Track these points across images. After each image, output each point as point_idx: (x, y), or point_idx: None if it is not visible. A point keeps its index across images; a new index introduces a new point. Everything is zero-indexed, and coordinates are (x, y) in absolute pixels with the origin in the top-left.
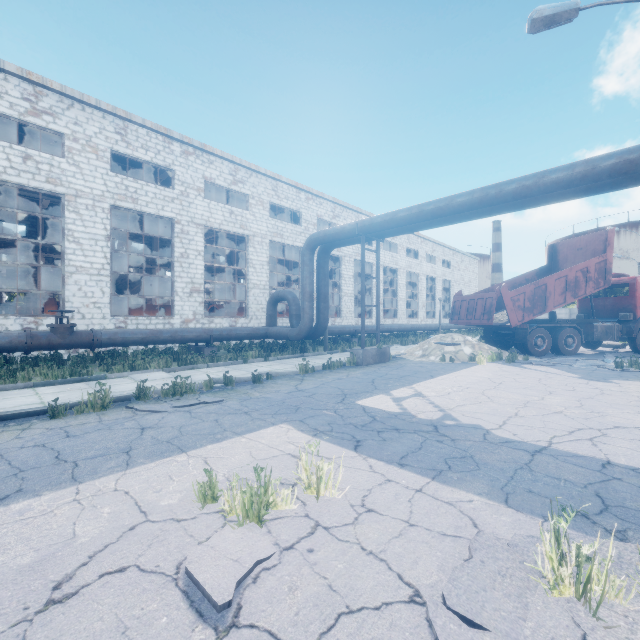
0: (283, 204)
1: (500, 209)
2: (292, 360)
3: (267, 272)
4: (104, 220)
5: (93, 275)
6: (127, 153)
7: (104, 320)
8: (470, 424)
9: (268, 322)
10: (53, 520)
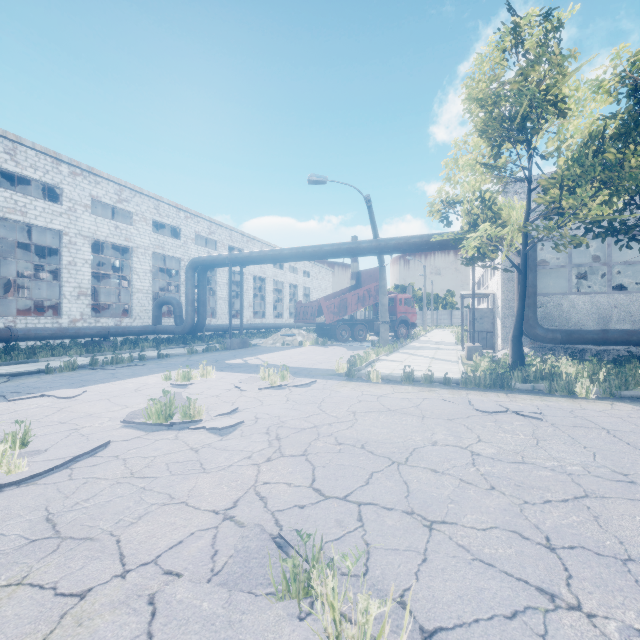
0: (164, 221)
1: (308, 258)
2: (179, 349)
3: (150, 279)
4: None
5: None
6: (16, 171)
7: None
8: (273, 364)
9: (154, 321)
10: (113, 386)
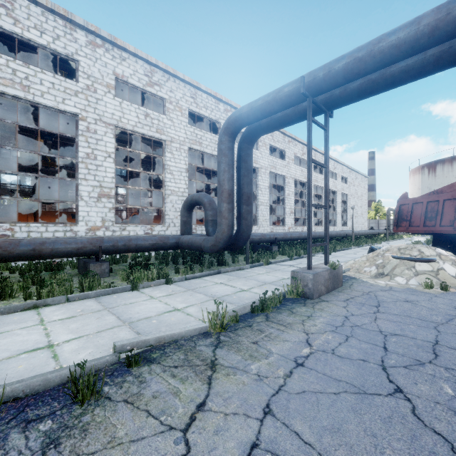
0: (202, 112)
1: None
2: (205, 281)
3: (185, 179)
4: None
5: None
6: (14, 31)
7: None
8: None
9: (182, 229)
10: None
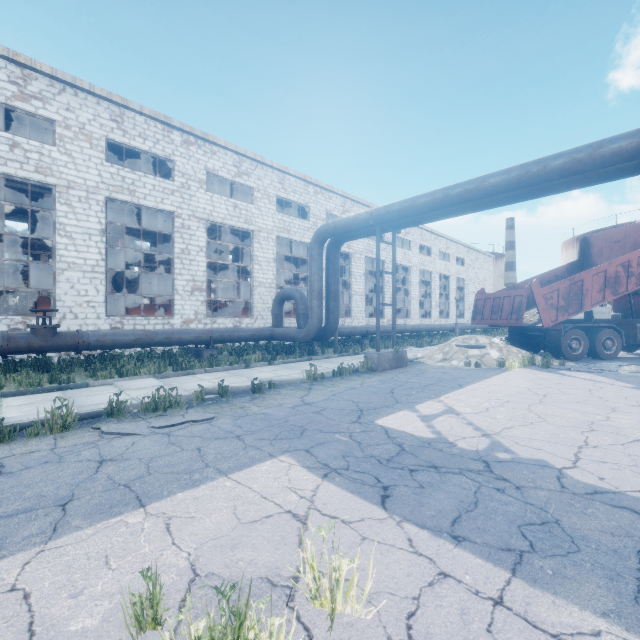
0: (290, 198)
1: (540, 191)
2: (299, 364)
3: (273, 269)
4: (98, 213)
5: (87, 272)
6: (123, 142)
7: (98, 320)
8: (532, 459)
9: (274, 322)
10: None
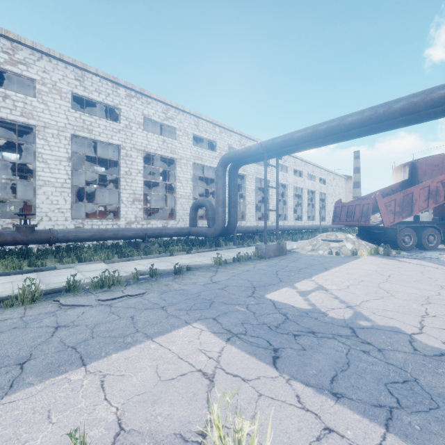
0: (203, 135)
1: (385, 127)
2: (209, 253)
3: (191, 186)
4: (66, 146)
5: (58, 187)
6: (84, 95)
7: (66, 222)
8: (387, 326)
9: (191, 223)
10: None
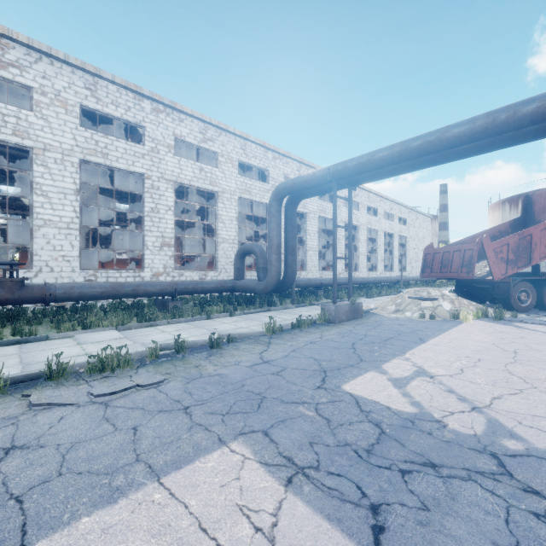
0: (251, 162)
1: (504, 141)
2: (259, 315)
3: (236, 227)
4: (73, 174)
5: (62, 228)
6: (97, 108)
7: (73, 273)
8: None
9: (236, 275)
10: None
